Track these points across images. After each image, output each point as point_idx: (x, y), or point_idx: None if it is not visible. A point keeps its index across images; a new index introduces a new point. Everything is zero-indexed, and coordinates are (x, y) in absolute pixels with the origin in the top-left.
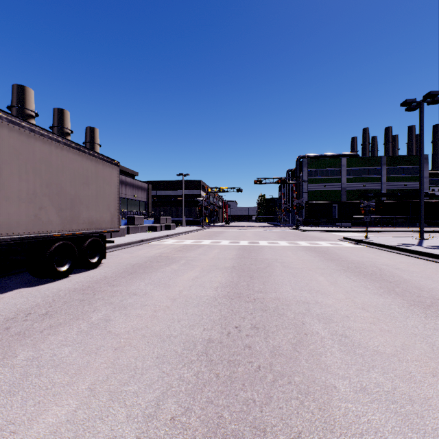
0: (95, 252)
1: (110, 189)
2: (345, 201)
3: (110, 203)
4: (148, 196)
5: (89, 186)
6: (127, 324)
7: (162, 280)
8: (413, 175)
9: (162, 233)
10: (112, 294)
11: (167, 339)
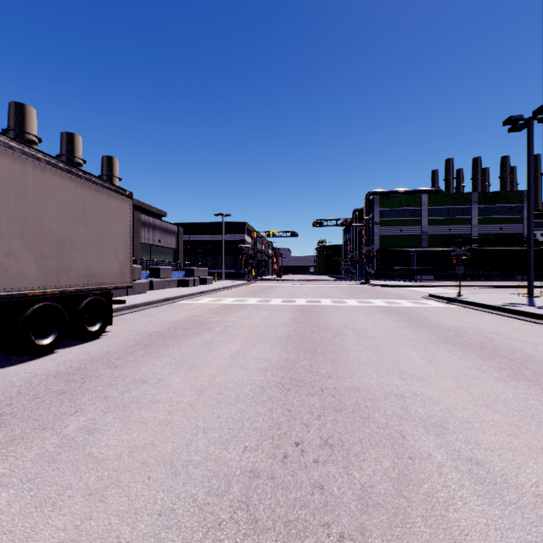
0: (97, 317)
1: (119, 230)
2: (426, 248)
3: (119, 248)
4: (178, 242)
5: (87, 225)
6: (122, 438)
7: (187, 357)
8: (511, 216)
9: (195, 289)
10: (109, 382)
11: (182, 471)
